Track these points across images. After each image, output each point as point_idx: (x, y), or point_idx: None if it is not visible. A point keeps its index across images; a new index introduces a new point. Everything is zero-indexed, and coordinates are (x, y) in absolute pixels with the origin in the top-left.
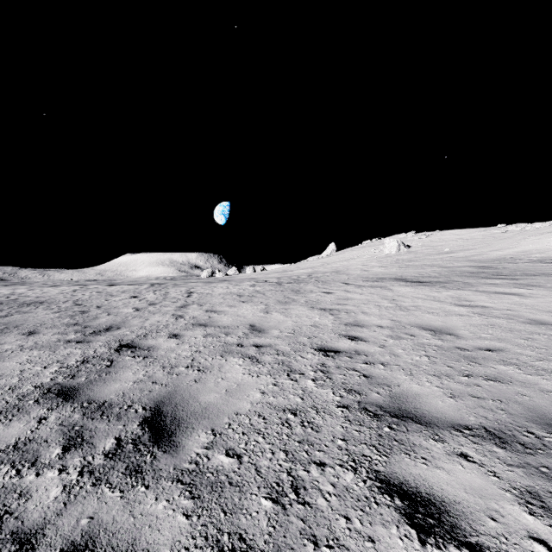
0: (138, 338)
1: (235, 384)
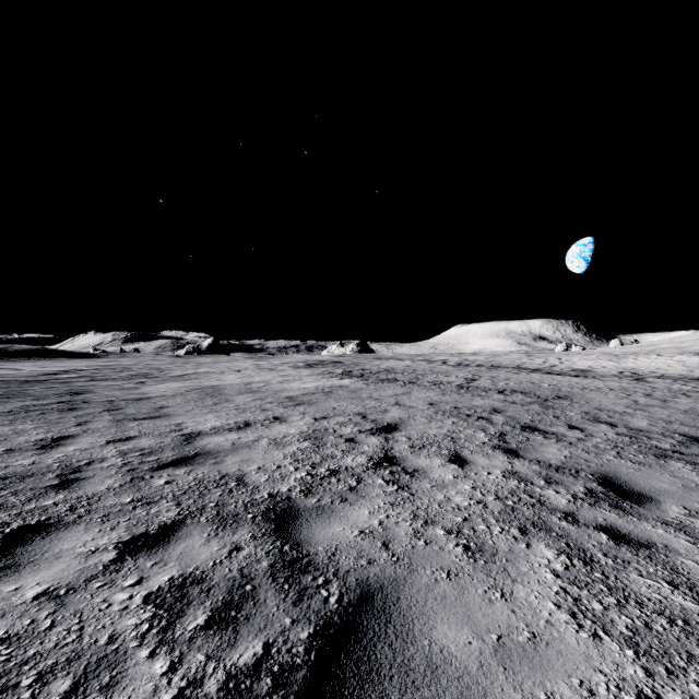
0: (554, 365)
1: (579, 368)
